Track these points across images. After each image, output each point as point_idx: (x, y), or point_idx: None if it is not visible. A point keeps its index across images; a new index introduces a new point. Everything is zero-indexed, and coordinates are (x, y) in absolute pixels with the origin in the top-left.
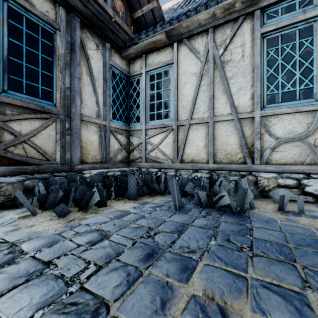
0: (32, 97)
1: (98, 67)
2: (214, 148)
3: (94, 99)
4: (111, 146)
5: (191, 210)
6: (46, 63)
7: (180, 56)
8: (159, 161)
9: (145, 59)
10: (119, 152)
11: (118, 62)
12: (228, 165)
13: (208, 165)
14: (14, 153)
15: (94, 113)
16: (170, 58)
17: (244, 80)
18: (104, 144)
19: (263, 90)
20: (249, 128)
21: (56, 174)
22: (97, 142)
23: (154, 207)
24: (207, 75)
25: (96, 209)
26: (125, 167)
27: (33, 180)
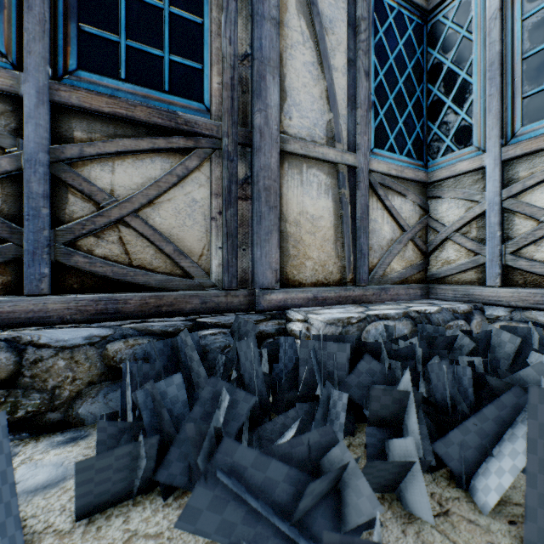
0: (143, 89)
1: None
2: None
3: (321, 88)
4: (371, 233)
5: None
6: None
7: None
8: None
9: None
10: (397, 252)
11: None
12: None
13: None
14: (94, 256)
15: (319, 131)
16: None
17: None
18: (349, 227)
19: None
20: None
21: (206, 320)
22: (330, 221)
23: None
24: None
25: None
26: (416, 299)
27: (135, 338)
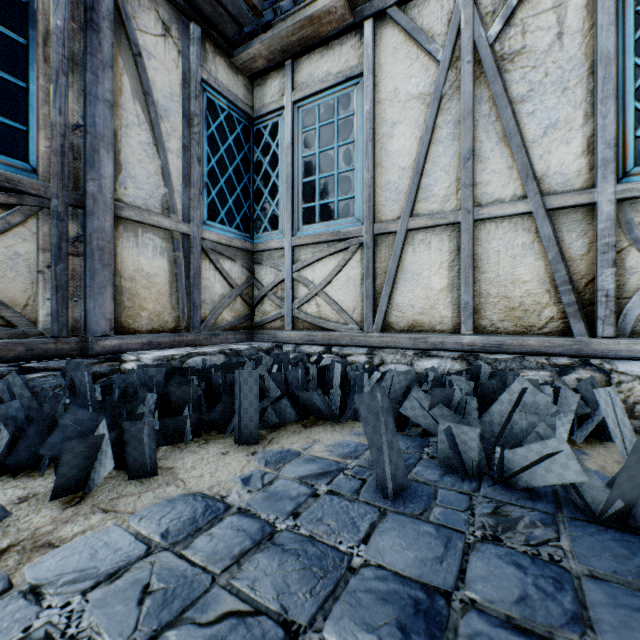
0: None
1: (168, 83)
2: (476, 293)
3: (157, 165)
4: (205, 289)
5: (436, 499)
6: (4, 47)
7: (381, 54)
8: (327, 327)
9: (292, 71)
10: (228, 305)
11: (224, 78)
12: (517, 338)
13: (460, 338)
14: None
15: (155, 201)
16: (355, 63)
17: (564, 102)
18: (184, 284)
19: (624, 126)
20: (578, 235)
21: (33, 365)
22: (166, 278)
23: (310, 478)
24: (455, 98)
25: (117, 490)
26: (243, 342)
27: None
